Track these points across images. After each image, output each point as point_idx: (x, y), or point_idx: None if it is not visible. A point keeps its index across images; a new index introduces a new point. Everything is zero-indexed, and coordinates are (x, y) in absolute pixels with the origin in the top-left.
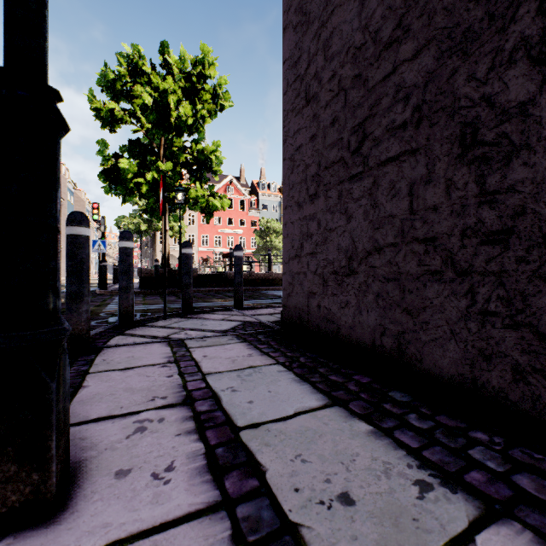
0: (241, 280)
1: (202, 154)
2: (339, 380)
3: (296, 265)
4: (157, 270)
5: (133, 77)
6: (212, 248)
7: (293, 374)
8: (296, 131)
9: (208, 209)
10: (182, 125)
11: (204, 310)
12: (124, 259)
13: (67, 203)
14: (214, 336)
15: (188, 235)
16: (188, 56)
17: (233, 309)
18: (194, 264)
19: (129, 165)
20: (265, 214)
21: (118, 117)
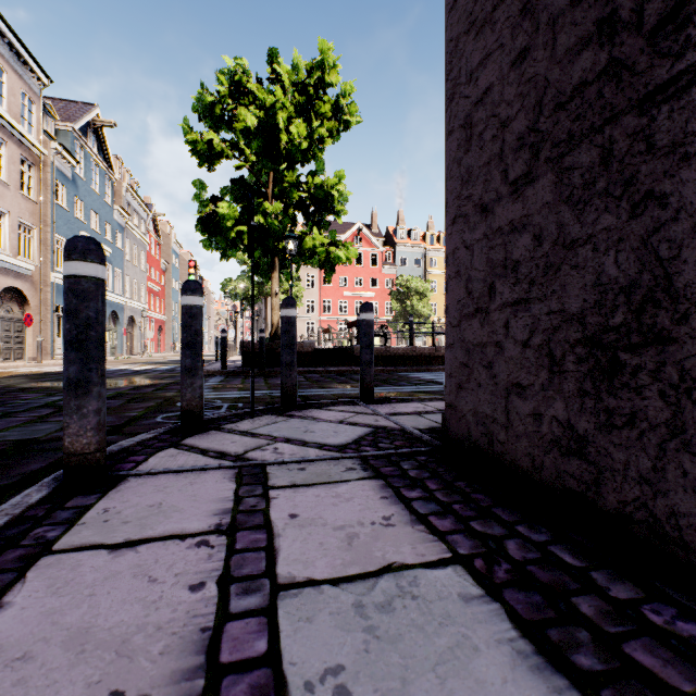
0: (370, 357)
1: (321, 191)
2: (677, 682)
3: (477, 329)
4: (262, 344)
5: (235, 98)
6: (335, 316)
7: (506, 616)
8: (477, 66)
9: (328, 262)
10: (295, 151)
11: (315, 403)
12: (188, 324)
13: (172, 267)
14: (321, 459)
15: (306, 300)
16: (304, 63)
17: (358, 402)
18: (313, 336)
19: (229, 209)
20: (404, 270)
21: (217, 150)
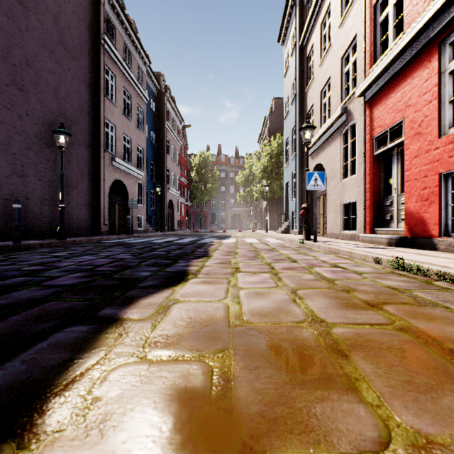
0: None
1: None
2: None
3: None
4: None
5: None
6: None
7: None
8: None
9: None
10: None
11: None
12: None
13: None
14: None
15: None
16: None
17: None
18: None
19: None
20: None
21: None
